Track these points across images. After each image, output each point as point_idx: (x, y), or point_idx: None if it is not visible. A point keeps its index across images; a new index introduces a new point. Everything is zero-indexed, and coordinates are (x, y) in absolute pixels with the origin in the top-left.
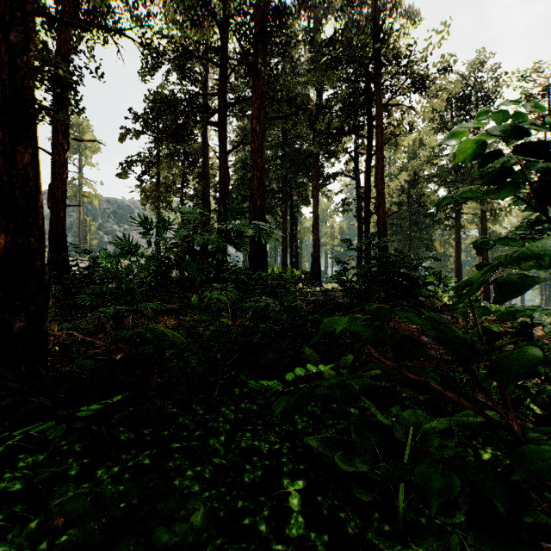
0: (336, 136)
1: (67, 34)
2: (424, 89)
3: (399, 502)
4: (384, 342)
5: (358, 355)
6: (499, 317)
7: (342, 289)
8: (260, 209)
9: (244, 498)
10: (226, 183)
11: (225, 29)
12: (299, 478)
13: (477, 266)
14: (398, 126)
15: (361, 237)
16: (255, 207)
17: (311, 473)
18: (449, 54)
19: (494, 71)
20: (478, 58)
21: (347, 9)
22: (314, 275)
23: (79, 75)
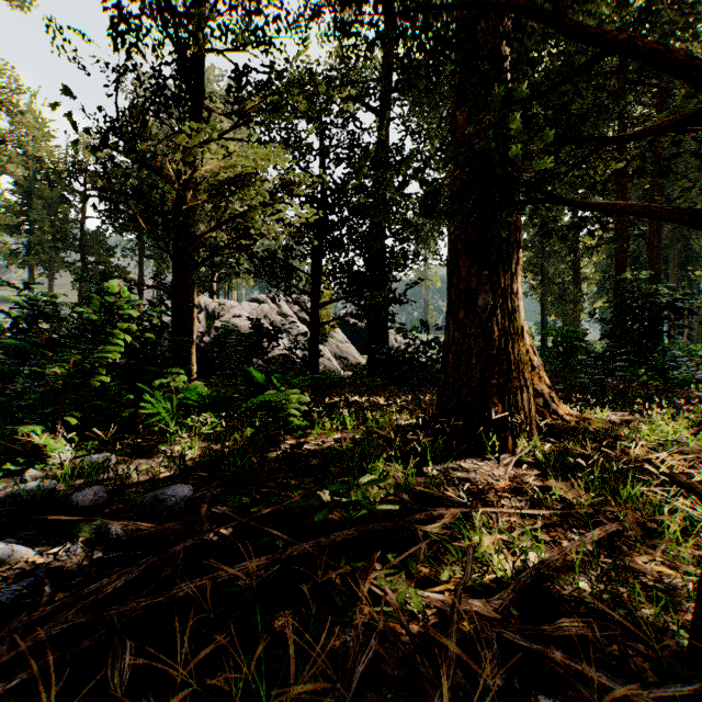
0: None
1: None
2: None
3: None
4: None
5: None
6: None
7: None
8: None
9: None
10: None
11: None
12: None
13: None
14: None
15: None
16: None
17: None
18: None
19: None
20: None
21: None
22: None
23: None
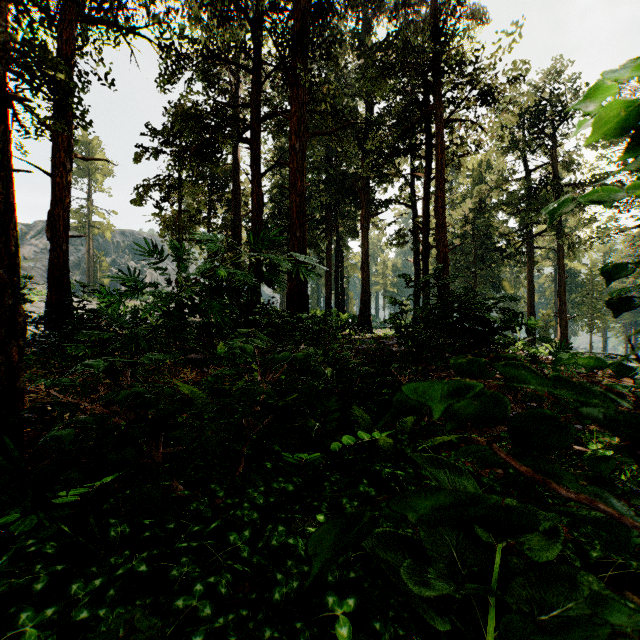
0: (389, 156)
1: (70, 32)
2: (492, 101)
3: (490, 631)
4: (497, 421)
5: (419, 417)
6: (616, 372)
7: (398, 336)
8: (300, 241)
9: (275, 620)
10: (260, 211)
11: (259, 29)
12: (349, 594)
13: (606, 301)
14: (461, 145)
15: (418, 275)
16: (294, 238)
17: (365, 583)
18: (522, 61)
19: (573, 82)
20: (554, 66)
21: (402, 8)
22: (363, 320)
23: (86, 82)
